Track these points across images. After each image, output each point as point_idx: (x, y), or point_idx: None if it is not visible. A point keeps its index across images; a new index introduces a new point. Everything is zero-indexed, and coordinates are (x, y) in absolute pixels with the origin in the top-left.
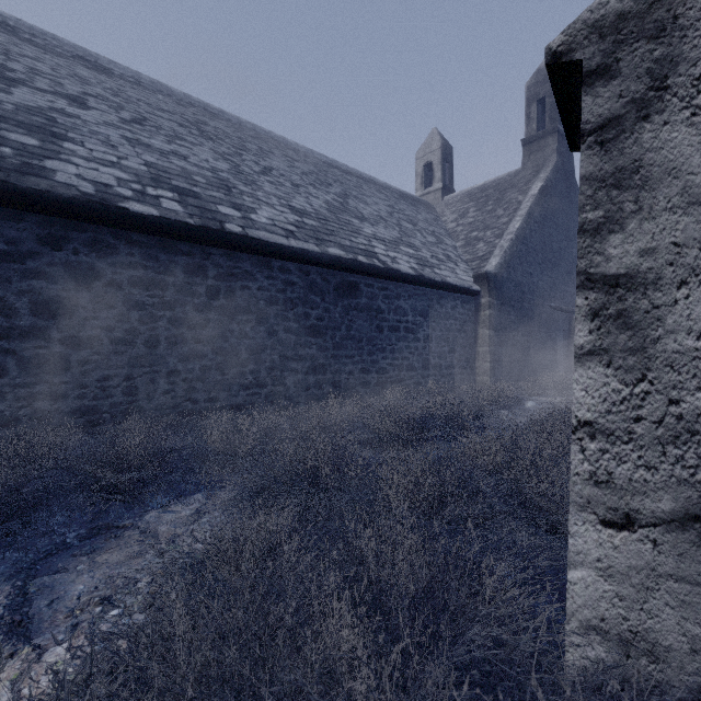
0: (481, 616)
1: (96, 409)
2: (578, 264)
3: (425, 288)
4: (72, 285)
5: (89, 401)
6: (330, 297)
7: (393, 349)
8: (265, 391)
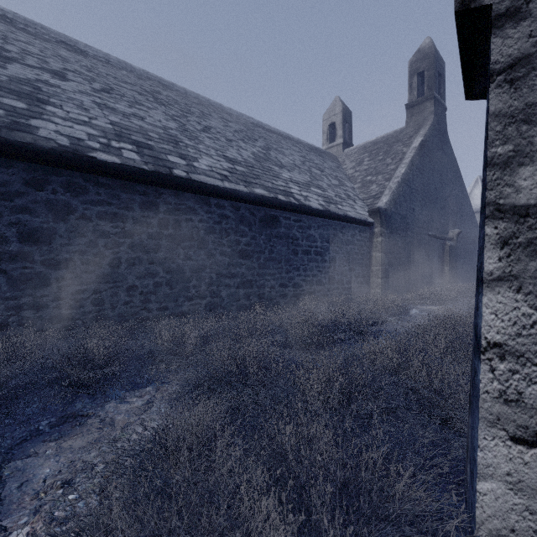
0: (392, 516)
1: (71, 316)
2: (488, 195)
3: (330, 220)
4: (51, 218)
5: (65, 310)
6: (256, 227)
7: (306, 268)
8: (205, 302)
